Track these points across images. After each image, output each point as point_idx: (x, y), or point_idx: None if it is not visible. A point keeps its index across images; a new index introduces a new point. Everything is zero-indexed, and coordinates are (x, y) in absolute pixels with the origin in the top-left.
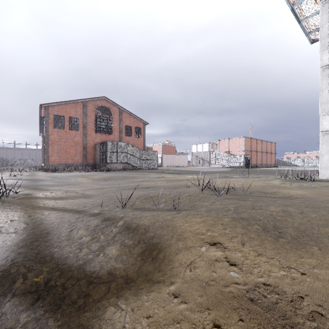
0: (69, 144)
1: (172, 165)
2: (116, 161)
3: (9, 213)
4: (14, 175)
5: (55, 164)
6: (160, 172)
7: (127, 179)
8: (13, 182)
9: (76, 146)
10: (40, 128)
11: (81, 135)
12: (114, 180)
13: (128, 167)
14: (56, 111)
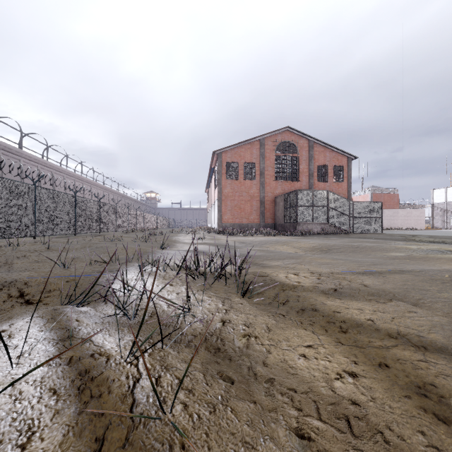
0: (244, 199)
1: (391, 226)
2: (311, 220)
3: (298, 332)
4: (199, 238)
5: (228, 225)
6: (404, 239)
7: (362, 250)
8: (205, 247)
9: (252, 201)
10: (207, 183)
11: (257, 185)
12: (340, 252)
13: (330, 229)
14: (229, 158)
